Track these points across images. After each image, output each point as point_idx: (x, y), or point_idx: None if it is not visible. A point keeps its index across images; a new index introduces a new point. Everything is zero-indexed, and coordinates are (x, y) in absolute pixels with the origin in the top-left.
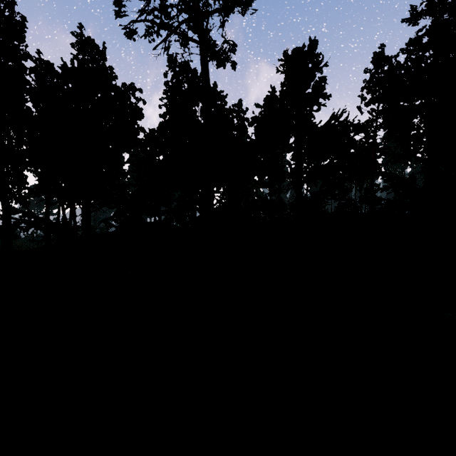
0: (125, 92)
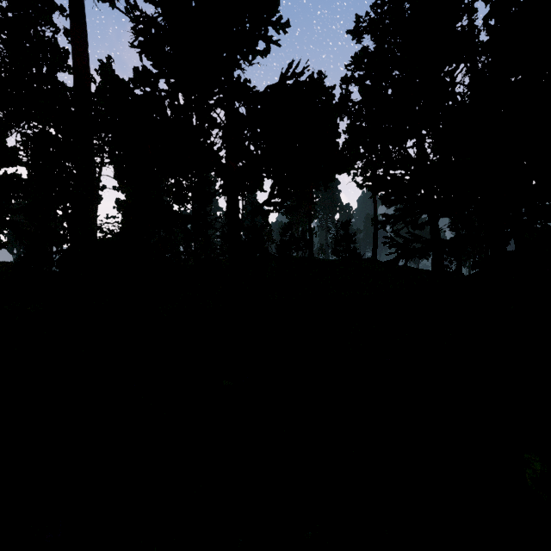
0: None
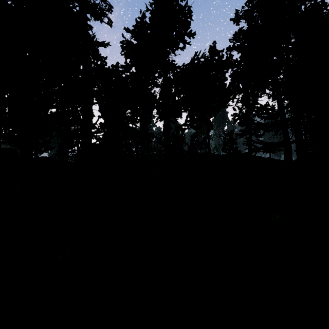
0: None
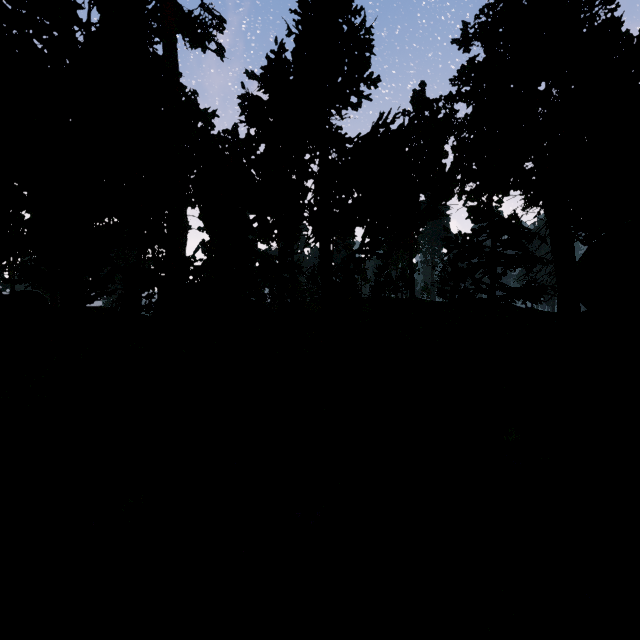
0: None
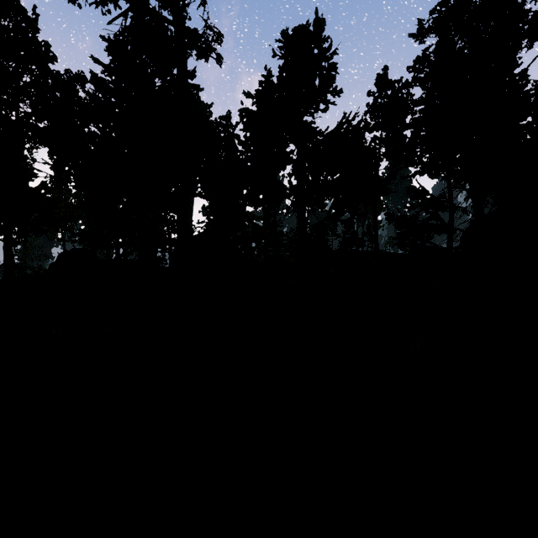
0: (69, 81)
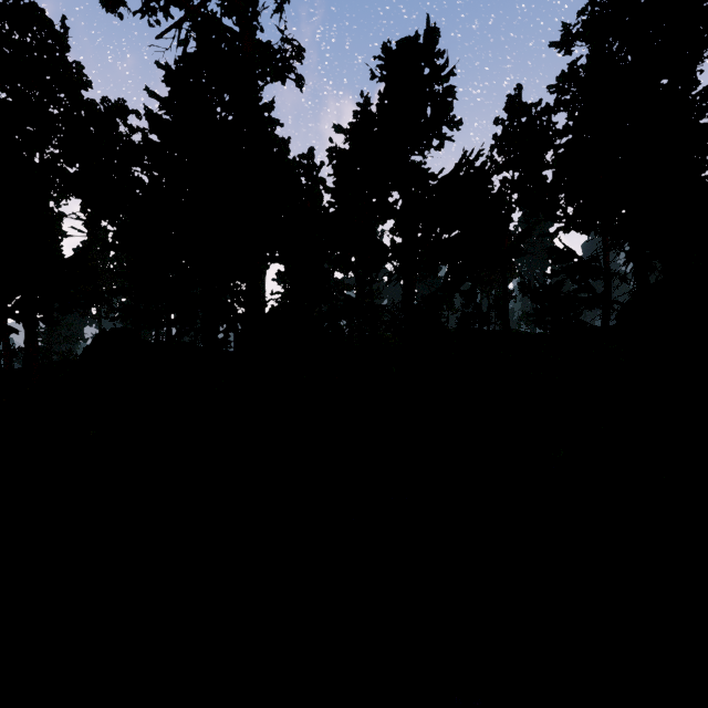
0: (107, 113)
